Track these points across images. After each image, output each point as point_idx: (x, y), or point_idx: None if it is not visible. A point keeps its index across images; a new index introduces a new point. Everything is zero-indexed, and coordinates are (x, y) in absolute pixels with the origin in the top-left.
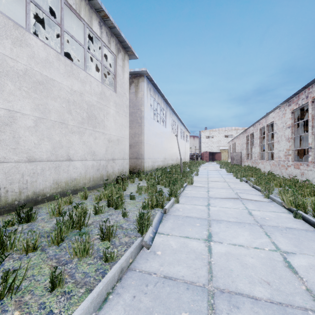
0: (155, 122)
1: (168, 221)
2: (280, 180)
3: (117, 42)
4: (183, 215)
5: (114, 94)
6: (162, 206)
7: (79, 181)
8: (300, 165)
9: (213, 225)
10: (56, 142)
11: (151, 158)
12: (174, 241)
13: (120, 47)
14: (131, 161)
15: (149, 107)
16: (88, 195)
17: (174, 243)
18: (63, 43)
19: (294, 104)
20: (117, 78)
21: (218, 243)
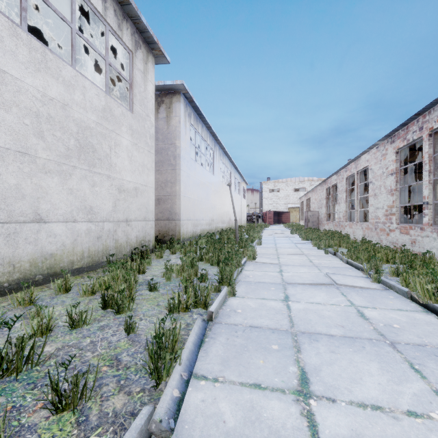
0: (198, 166)
1: (216, 339)
2: (387, 252)
3: (135, 30)
4: (245, 323)
5: (129, 115)
6: (205, 305)
7: (61, 258)
8: (410, 229)
9: (304, 346)
10: (9, 188)
11: (192, 219)
12: (230, 401)
13: (139, 40)
14: (160, 223)
15: (189, 141)
16: (73, 284)
17: (229, 408)
18: (25, 7)
19: (400, 140)
20: (134, 88)
21: (326, 404)
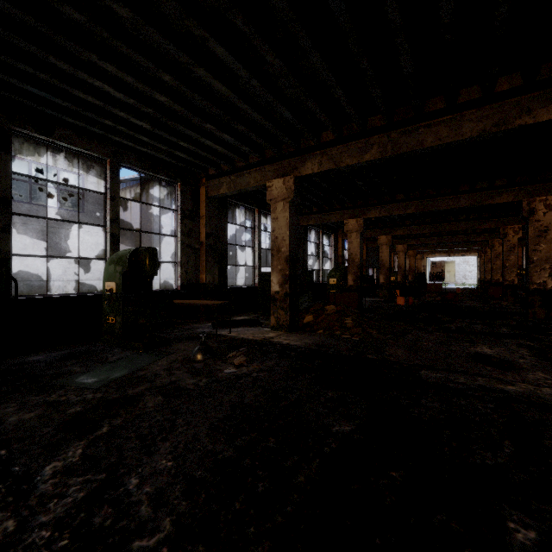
0: None
1: None
2: None
3: (87, 159)
4: None
5: (80, 215)
6: None
7: None
8: None
9: None
10: None
11: None
12: None
13: (93, 163)
14: None
15: (169, 215)
16: None
17: None
18: None
19: None
20: (86, 196)
21: None
